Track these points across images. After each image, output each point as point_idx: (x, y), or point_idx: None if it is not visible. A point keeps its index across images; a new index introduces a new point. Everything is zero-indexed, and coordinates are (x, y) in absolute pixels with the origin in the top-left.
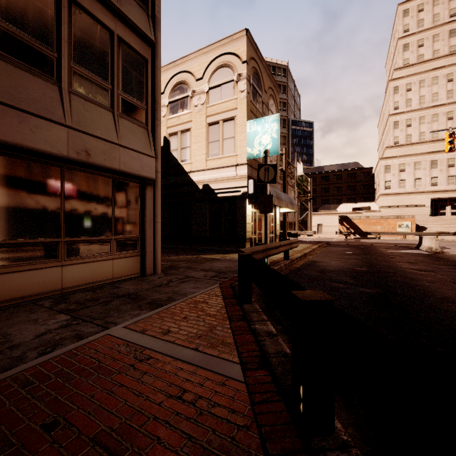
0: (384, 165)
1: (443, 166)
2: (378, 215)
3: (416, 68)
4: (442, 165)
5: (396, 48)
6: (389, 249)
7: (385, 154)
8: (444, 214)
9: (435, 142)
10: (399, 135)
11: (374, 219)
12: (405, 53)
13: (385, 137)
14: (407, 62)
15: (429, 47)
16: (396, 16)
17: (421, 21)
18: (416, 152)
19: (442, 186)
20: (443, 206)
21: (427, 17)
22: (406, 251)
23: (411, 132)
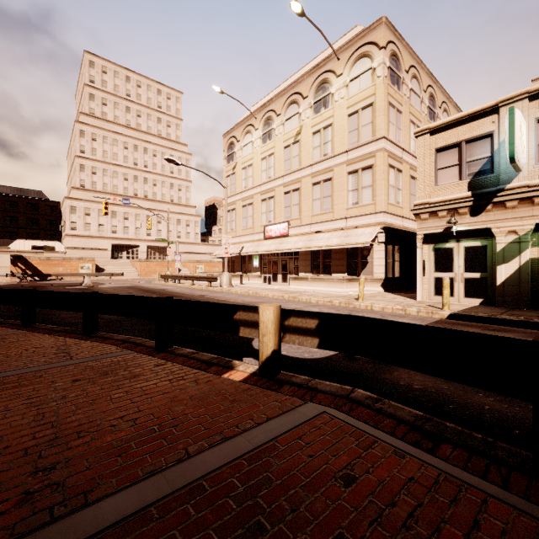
0: (70, 205)
1: (121, 218)
2: (61, 256)
3: (101, 122)
4: (120, 217)
5: (84, 91)
6: (57, 287)
7: (71, 194)
8: (122, 257)
9: (116, 195)
10: (85, 179)
11: (56, 261)
12: (91, 102)
13: (73, 176)
14: (93, 112)
15: (111, 110)
16: (84, 59)
17: (105, 82)
18: (100, 200)
19: (120, 234)
20: (121, 251)
21: (110, 82)
22: (71, 287)
23: (96, 180)
